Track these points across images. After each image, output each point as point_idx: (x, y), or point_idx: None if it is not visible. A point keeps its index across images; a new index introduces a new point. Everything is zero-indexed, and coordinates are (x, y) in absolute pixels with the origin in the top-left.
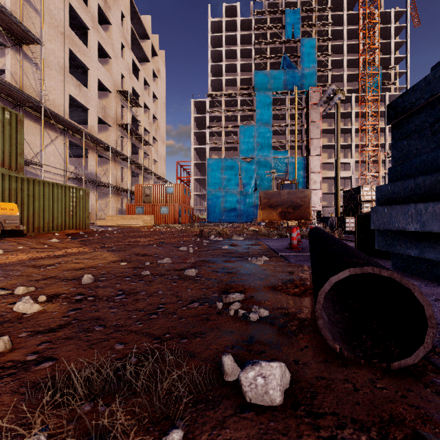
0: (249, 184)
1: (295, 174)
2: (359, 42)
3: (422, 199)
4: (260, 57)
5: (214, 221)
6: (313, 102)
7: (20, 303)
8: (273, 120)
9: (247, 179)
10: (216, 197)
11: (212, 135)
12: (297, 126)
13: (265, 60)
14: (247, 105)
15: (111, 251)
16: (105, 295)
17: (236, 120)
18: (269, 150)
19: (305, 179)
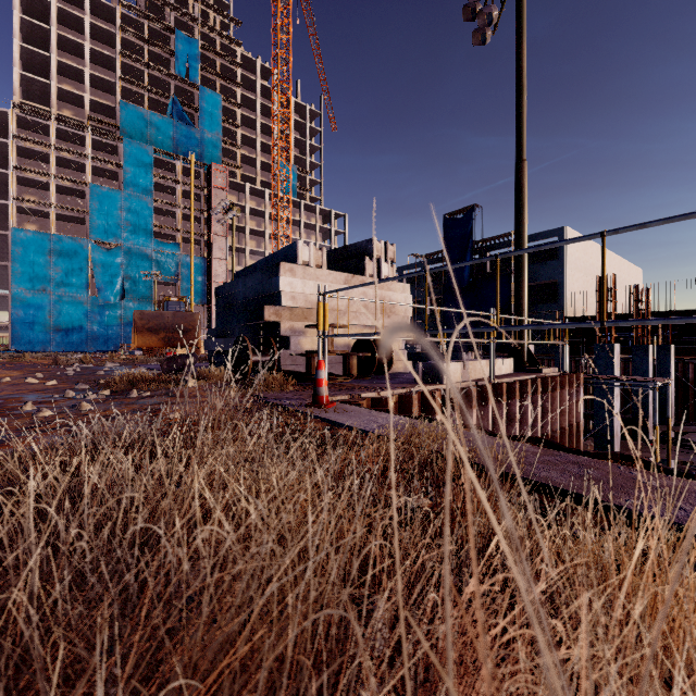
0: (111, 288)
1: (192, 281)
2: (272, 132)
3: (218, 337)
4: (131, 81)
5: (32, 349)
6: (217, 185)
7: (29, 379)
8: (156, 191)
9: (106, 279)
10: (35, 305)
11: (25, 183)
12: (194, 212)
13: (142, 89)
14: (107, 152)
15: (7, 370)
16: (63, 379)
17: (83, 171)
18: (148, 237)
19: (206, 289)
